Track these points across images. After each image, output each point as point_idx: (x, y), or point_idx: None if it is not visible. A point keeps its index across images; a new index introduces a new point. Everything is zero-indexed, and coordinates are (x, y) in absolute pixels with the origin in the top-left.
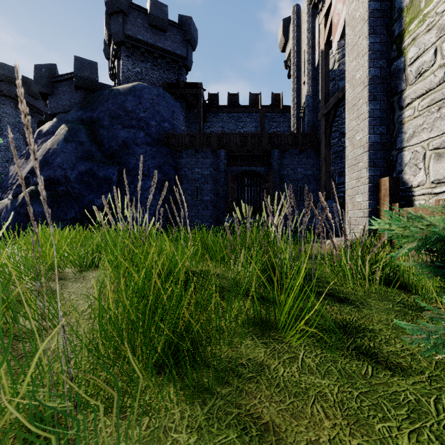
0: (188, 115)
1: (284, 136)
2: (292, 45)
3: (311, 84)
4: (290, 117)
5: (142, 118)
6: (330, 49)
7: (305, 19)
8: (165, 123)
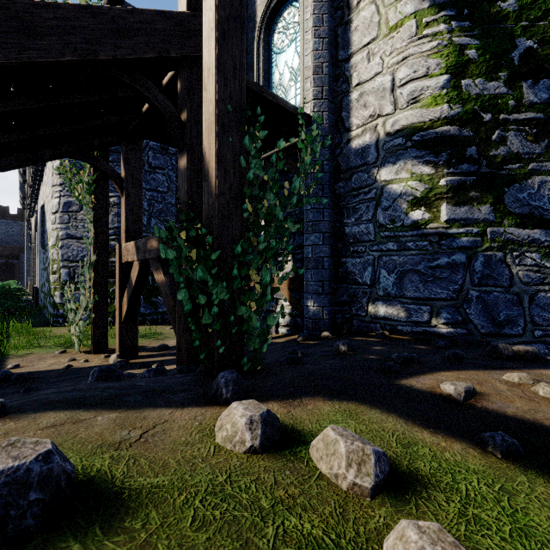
0: None
1: None
2: None
3: None
4: None
5: None
6: None
7: None
8: None
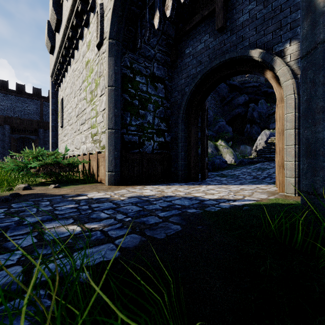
0: None
1: (46, 123)
2: None
3: None
4: None
5: None
6: None
7: None
8: None
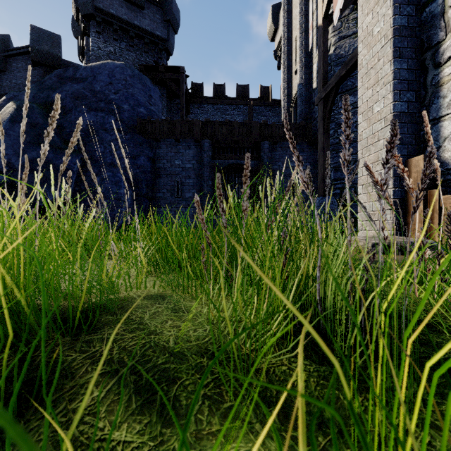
0: (169, 105)
1: (275, 127)
2: (282, 32)
3: (304, 72)
4: (279, 112)
5: (112, 100)
6: (328, 25)
7: (297, 1)
8: (140, 108)
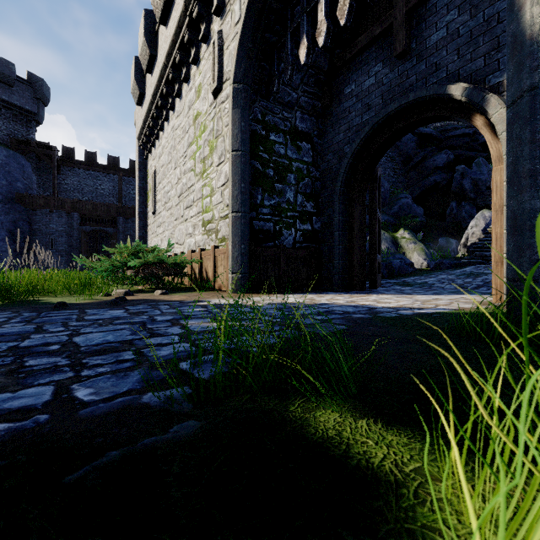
0: (38, 164)
1: (128, 208)
2: None
3: None
4: None
5: None
6: None
7: None
8: (17, 183)
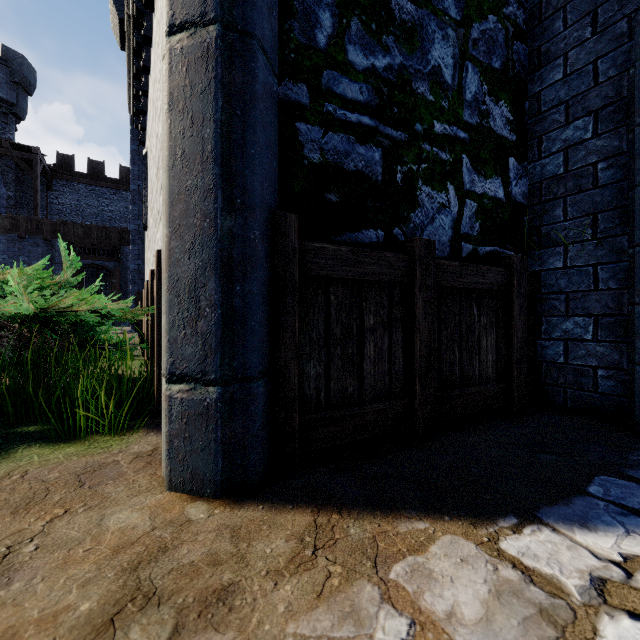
0: (21, 176)
1: None
2: None
3: None
4: None
5: None
6: None
7: None
8: None
